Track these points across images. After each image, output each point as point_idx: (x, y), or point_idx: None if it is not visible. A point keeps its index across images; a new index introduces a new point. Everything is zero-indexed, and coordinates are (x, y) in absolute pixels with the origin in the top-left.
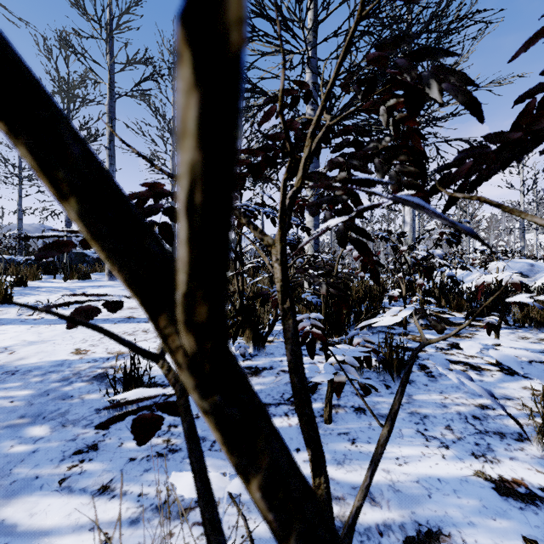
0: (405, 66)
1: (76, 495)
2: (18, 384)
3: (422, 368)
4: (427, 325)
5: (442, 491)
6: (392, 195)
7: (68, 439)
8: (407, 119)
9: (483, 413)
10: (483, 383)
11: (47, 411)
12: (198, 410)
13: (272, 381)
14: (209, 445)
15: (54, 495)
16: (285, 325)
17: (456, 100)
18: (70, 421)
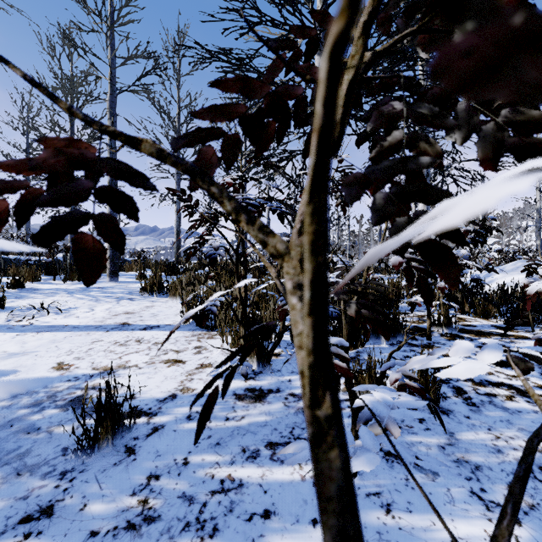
0: None
1: None
2: None
3: (458, 392)
4: (452, 335)
5: None
6: None
7: (18, 496)
8: None
9: None
10: (539, 416)
11: (3, 451)
12: (187, 453)
13: (279, 409)
14: (197, 511)
15: None
16: (319, 463)
17: None
18: (28, 466)
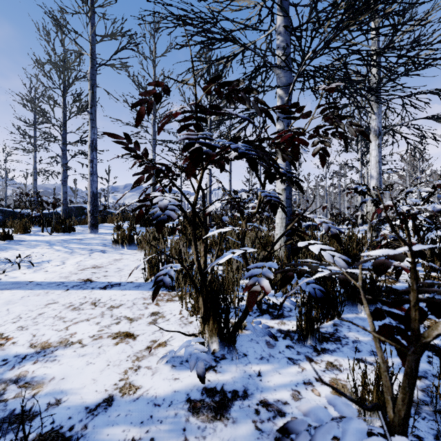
0: None
1: None
2: None
3: None
4: None
5: None
6: None
7: None
8: None
9: None
10: None
11: None
12: None
13: (248, 437)
14: None
15: None
16: None
17: None
18: None
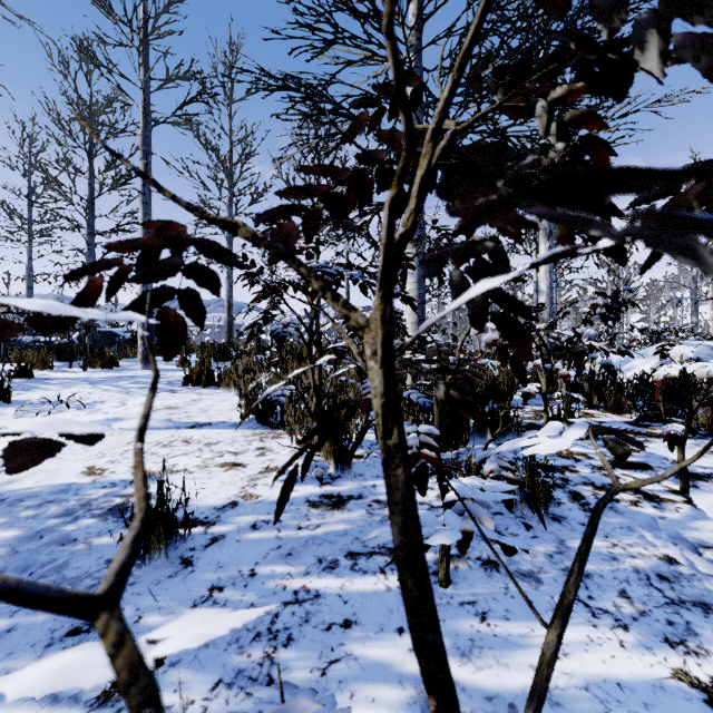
0: (603, 7)
1: (62, 707)
2: (1, 521)
3: (574, 498)
4: None
5: (626, 706)
6: (646, 220)
7: None
8: (584, 119)
9: (672, 570)
10: (665, 522)
11: (36, 564)
12: (254, 564)
13: (361, 517)
14: (268, 622)
15: (30, 708)
16: (389, 478)
17: (695, 68)
18: (69, 579)
